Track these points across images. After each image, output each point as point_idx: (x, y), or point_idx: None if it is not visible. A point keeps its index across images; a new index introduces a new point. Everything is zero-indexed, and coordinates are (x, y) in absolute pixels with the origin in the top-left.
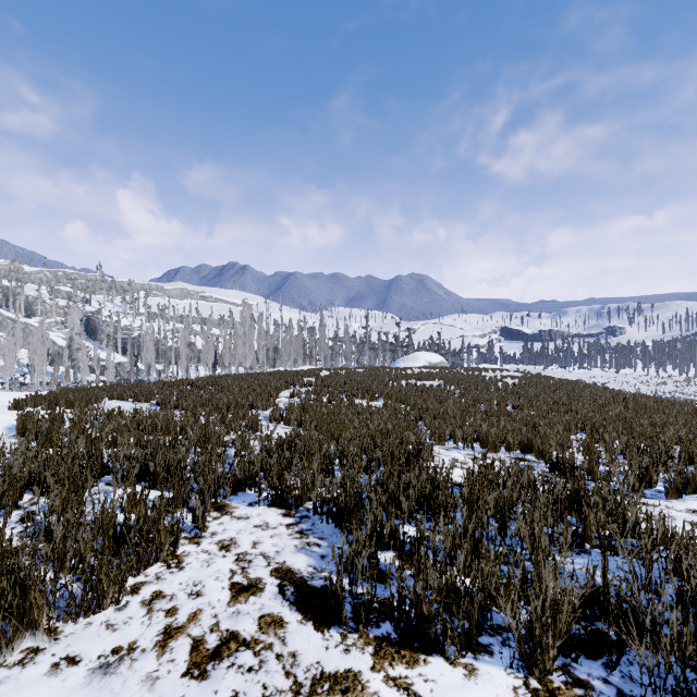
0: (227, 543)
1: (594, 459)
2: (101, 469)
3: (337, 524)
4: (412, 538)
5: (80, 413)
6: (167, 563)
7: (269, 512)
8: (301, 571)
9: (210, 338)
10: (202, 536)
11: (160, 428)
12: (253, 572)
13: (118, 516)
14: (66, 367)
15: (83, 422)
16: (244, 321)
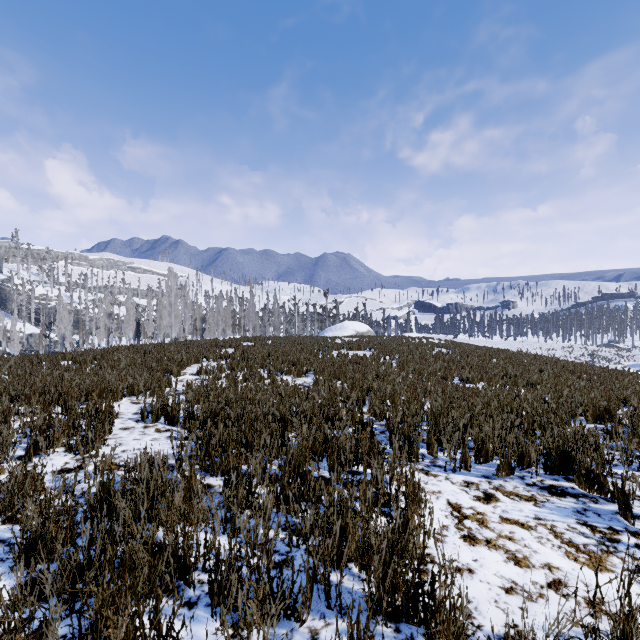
0: None
1: None
2: None
3: None
4: None
5: None
6: None
7: None
8: None
9: (131, 307)
10: None
11: None
12: None
13: None
14: None
15: None
16: (169, 291)
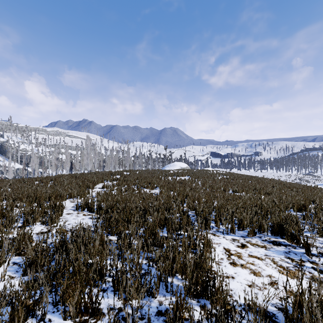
0: None
1: None
2: None
3: None
4: None
5: None
6: None
7: None
8: None
9: (68, 155)
10: None
11: None
12: None
13: None
14: None
15: None
16: (87, 147)
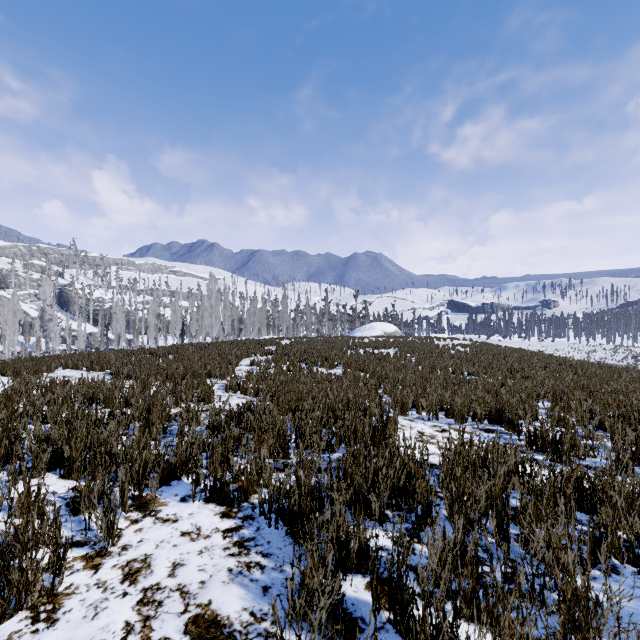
0: (136, 567)
1: (576, 432)
2: (8, 454)
3: (288, 530)
4: (385, 551)
5: (17, 384)
6: (34, 612)
7: (205, 510)
8: (231, 620)
9: (178, 309)
10: (107, 553)
11: (104, 400)
12: (158, 626)
13: (2, 523)
14: (37, 337)
15: (16, 394)
16: (210, 294)
